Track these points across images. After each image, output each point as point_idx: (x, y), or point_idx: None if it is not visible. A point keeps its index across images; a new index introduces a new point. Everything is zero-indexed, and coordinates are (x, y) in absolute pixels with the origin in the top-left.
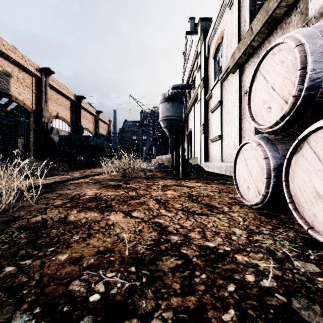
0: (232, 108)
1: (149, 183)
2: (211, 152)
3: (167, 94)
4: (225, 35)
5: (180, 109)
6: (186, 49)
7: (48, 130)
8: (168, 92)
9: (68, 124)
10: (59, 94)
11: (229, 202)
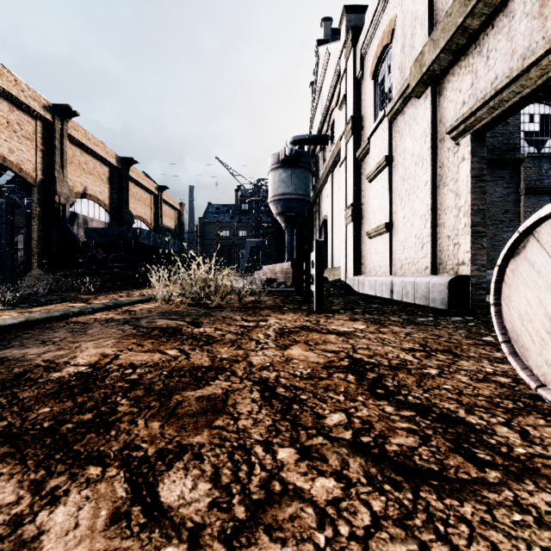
0: (416, 168)
1: (246, 324)
2: (367, 257)
3: (283, 154)
4: (398, 26)
5: (306, 182)
6: (317, 73)
7: (67, 219)
8: (285, 150)
9: (106, 209)
10: (88, 153)
11: (487, 395)
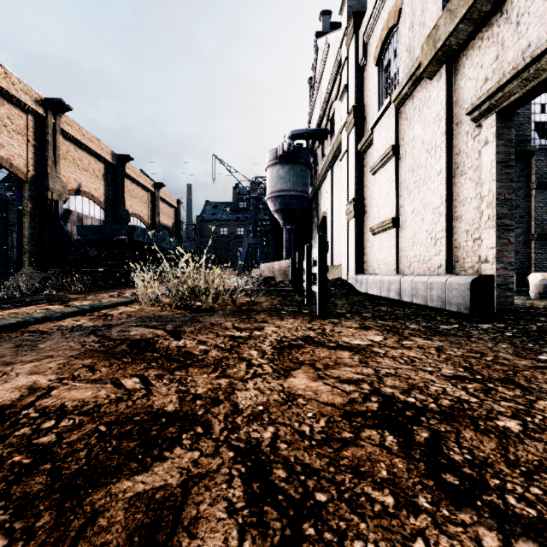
0: (427, 157)
1: (237, 334)
2: (370, 255)
3: (281, 150)
4: (406, 4)
5: (304, 178)
6: (316, 66)
7: (59, 216)
8: (283, 145)
9: (101, 206)
10: (82, 149)
11: None
